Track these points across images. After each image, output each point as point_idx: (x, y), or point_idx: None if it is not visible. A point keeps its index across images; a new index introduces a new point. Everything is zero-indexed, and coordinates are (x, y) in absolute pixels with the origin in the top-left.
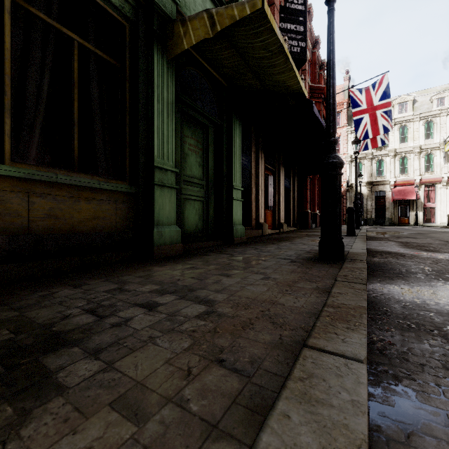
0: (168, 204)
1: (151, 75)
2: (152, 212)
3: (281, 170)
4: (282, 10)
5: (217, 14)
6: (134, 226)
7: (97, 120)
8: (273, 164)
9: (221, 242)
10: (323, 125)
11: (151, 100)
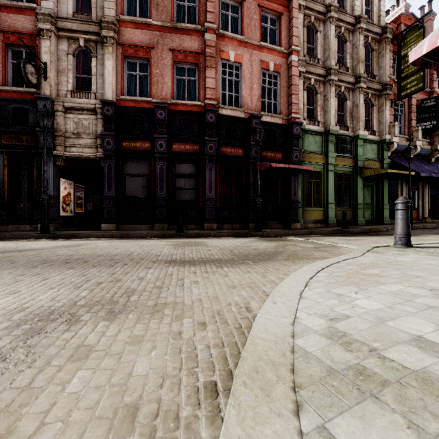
0: (361, 213)
1: (356, 182)
2: (357, 215)
3: (425, 187)
4: (419, 109)
5: (375, 171)
6: (352, 218)
7: (344, 195)
8: (418, 184)
9: (378, 224)
10: (435, 174)
11: (356, 188)
